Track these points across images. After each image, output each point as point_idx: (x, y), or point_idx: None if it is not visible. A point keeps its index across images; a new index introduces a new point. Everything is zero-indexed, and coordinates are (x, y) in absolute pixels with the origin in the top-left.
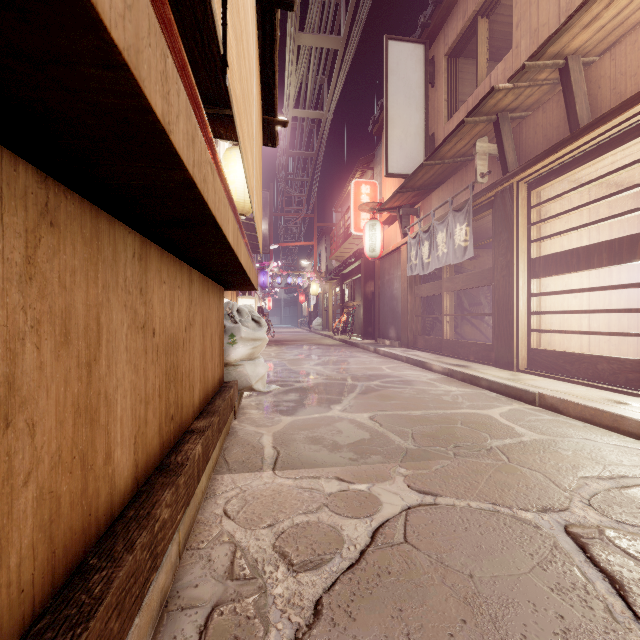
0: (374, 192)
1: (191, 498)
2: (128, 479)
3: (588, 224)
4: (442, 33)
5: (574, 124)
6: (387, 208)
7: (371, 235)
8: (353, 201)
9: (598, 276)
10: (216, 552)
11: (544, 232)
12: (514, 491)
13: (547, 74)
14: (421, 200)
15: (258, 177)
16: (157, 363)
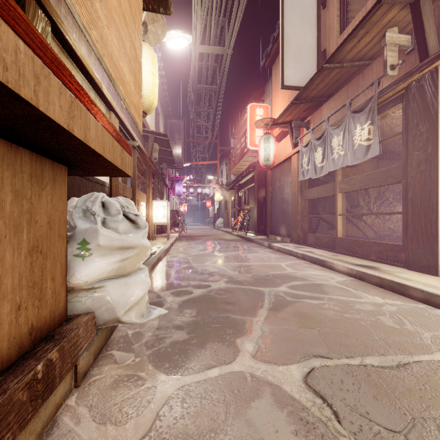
0: (266, 114)
1: None
2: None
3: None
4: None
5: None
6: (280, 122)
7: (265, 147)
8: (249, 121)
9: None
10: None
11: None
12: None
13: None
14: (310, 115)
15: None
16: None
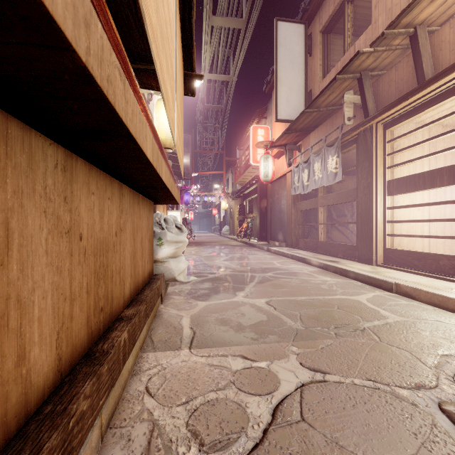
0: (267, 134)
1: (116, 380)
2: (49, 374)
3: (432, 154)
4: (318, 15)
5: (421, 78)
6: (277, 145)
7: (265, 165)
8: (252, 141)
9: (436, 194)
10: (136, 431)
11: (396, 161)
12: (389, 368)
13: (400, 40)
14: (302, 139)
15: (179, 115)
16: (85, 264)
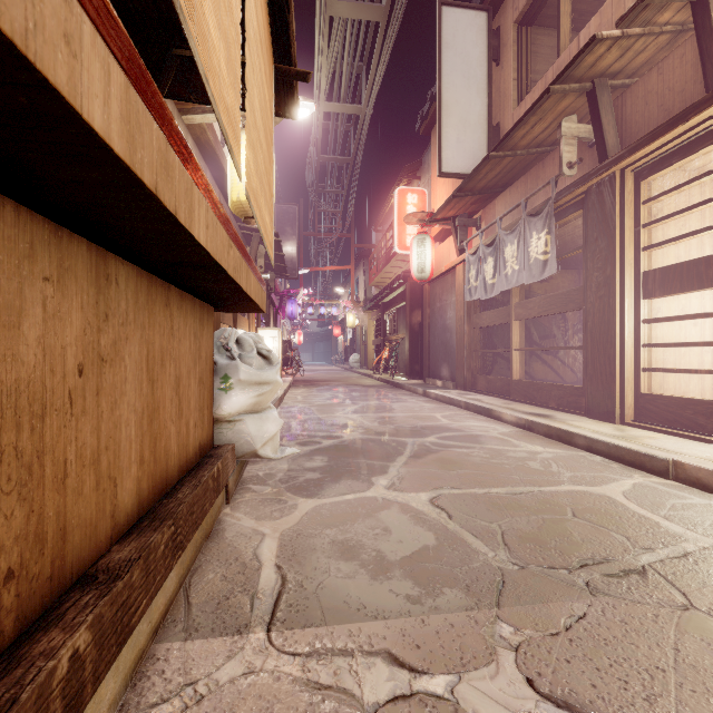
0: (422, 202)
1: None
2: None
3: None
4: None
5: None
6: (439, 219)
7: (419, 252)
8: (397, 213)
9: None
10: None
11: (655, 238)
12: None
13: (671, 14)
14: (481, 209)
15: (259, 132)
16: None
